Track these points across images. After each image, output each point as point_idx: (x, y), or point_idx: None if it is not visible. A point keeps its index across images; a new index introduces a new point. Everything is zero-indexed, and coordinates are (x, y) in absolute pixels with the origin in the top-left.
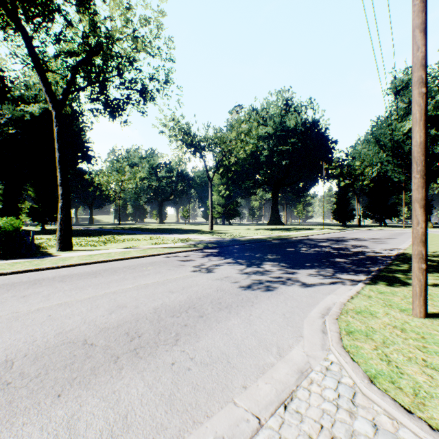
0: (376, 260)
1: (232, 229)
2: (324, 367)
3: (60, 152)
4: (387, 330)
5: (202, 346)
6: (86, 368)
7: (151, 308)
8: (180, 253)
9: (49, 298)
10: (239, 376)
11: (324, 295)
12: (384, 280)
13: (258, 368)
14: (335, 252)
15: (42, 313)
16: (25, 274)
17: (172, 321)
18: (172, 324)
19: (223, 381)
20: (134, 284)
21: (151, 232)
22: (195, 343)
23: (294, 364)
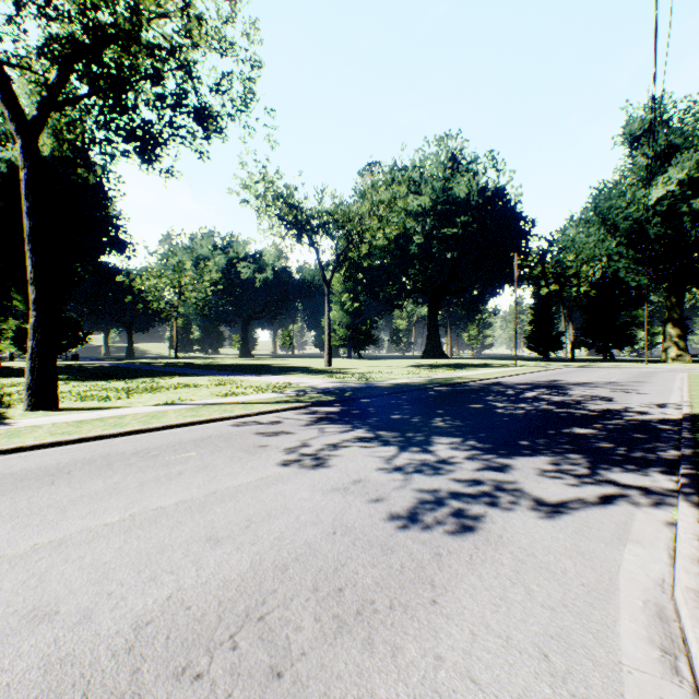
0: (656, 432)
1: (364, 366)
2: None
3: (30, 219)
4: None
5: None
6: None
7: (127, 622)
8: (264, 415)
9: None
10: None
11: (613, 547)
12: None
13: None
14: (562, 413)
15: None
16: None
17: None
18: None
19: None
20: (130, 509)
21: (224, 372)
22: None
23: None
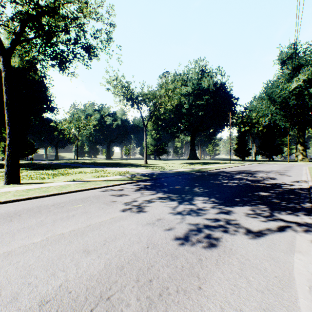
0: (298, 194)
1: (162, 163)
2: None
3: (7, 95)
4: None
5: None
6: None
7: (36, 301)
8: (115, 186)
9: None
10: None
11: (288, 255)
12: None
13: None
14: (253, 185)
15: None
16: None
17: None
18: None
19: None
20: (47, 234)
21: (98, 166)
22: None
23: None
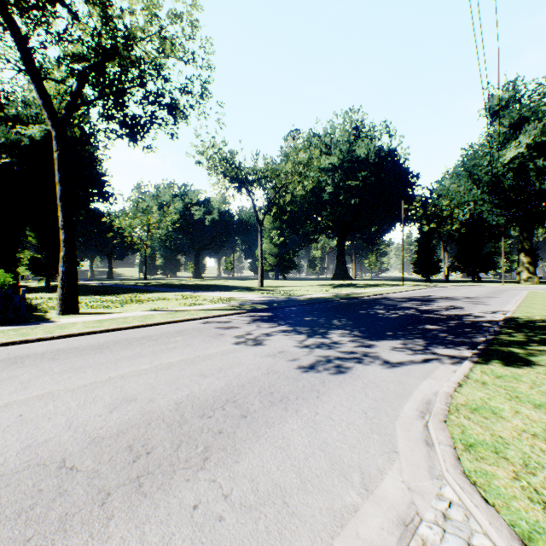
0: (479, 328)
1: (288, 285)
2: (440, 513)
3: (61, 185)
4: (525, 442)
5: (244, 472)
6: (53, 516)
7: (171, 402)
8: (219, 317)
9: (28, 385)
10: (302, 533)
11: (418, 379)
12: (498, 357)
13: (334, 515)
14: (422, 316)
15: (10, 410)
16: (5, 347)
17: (200, 424)
18: (200, 430)
19: (277, 545)
20: (153, 363)
21: (184, 290)
22: (232, 465)
23: (391, 507)
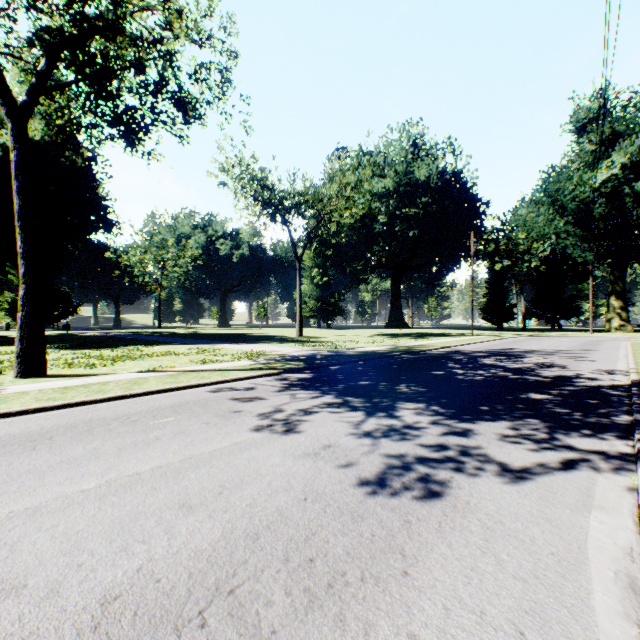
0: (607, 398)
1: (333, 335)
2: None
3: (20, 197)
4: None
5: None
6: None
7: (95, 597)
8: (239, 381)
9: None
10: None
11: (578, 513)
12: None
13: None
14: (518, 379)
15: None
16: None
17: None
18: None
19: None
20: (107, 475)
21: (203, 341)
22: None
23: None
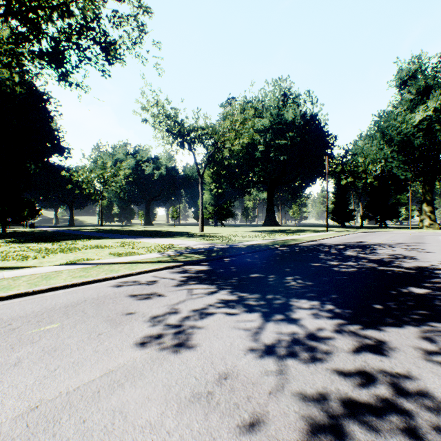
0: None
1: (226, 231)
2: None
3: None
4: None
5: None
6: None
7: None
8: (144, 274)
9: None
10: None
11: None
12: None
13: None
14: (386, 271)
15: None
16: None
17: None
18: None
19: None
20: None
21: (129, 236)
22: None
23: None
